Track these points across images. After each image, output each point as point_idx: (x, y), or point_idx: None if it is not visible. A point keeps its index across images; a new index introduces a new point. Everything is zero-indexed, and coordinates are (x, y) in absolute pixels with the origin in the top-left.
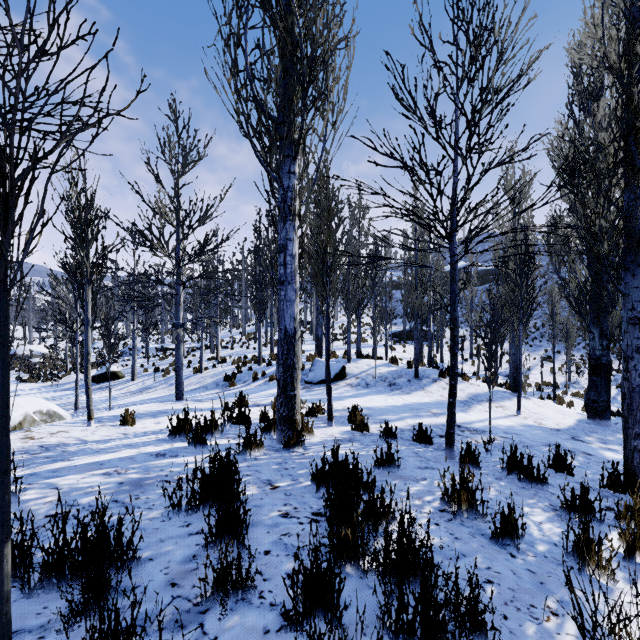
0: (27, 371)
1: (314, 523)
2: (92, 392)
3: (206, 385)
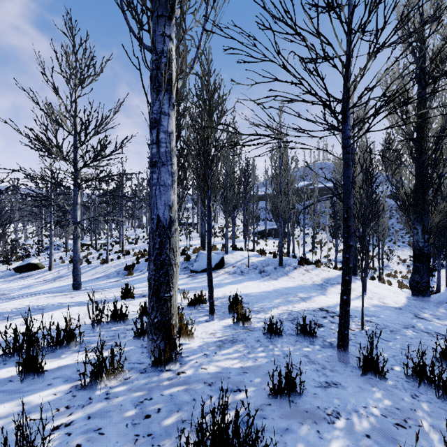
0: None
1: None
2: (13, 281)
3: (109, 274)
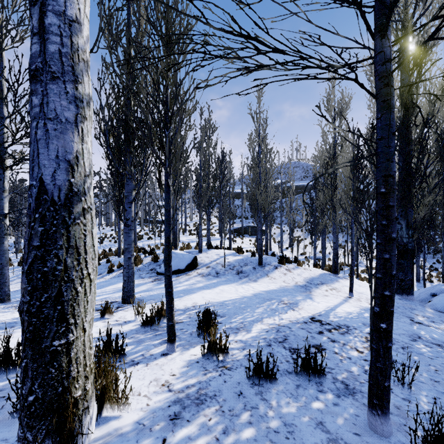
0: None
1: None
2: None
3: None
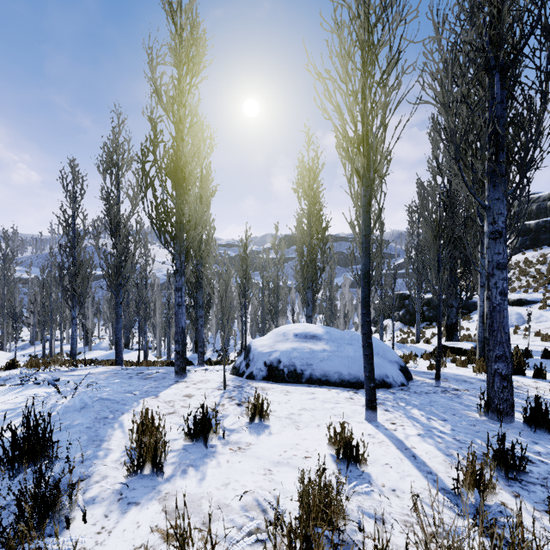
0: None
1: None
2: None
3: None
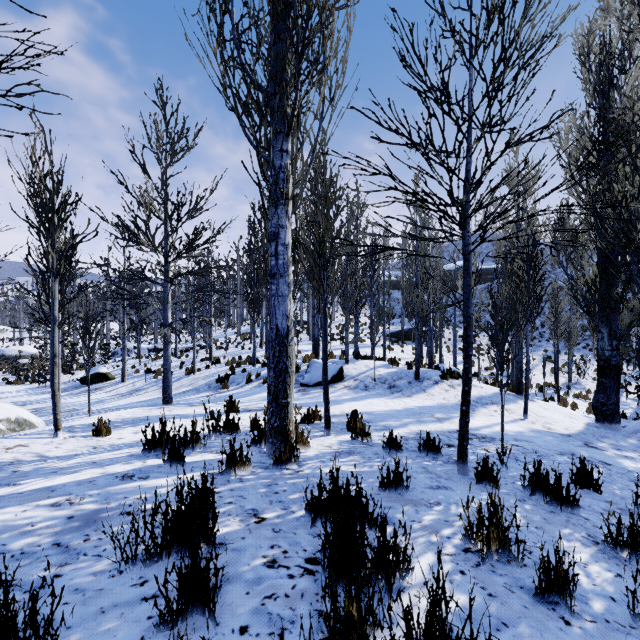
0: (14, 372)
1: (308, 576)
2: (80, 394)
3: (198, 387)
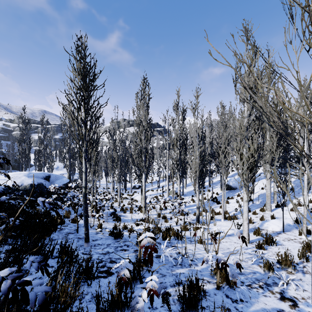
0: None
1: None
2: None
3: None
